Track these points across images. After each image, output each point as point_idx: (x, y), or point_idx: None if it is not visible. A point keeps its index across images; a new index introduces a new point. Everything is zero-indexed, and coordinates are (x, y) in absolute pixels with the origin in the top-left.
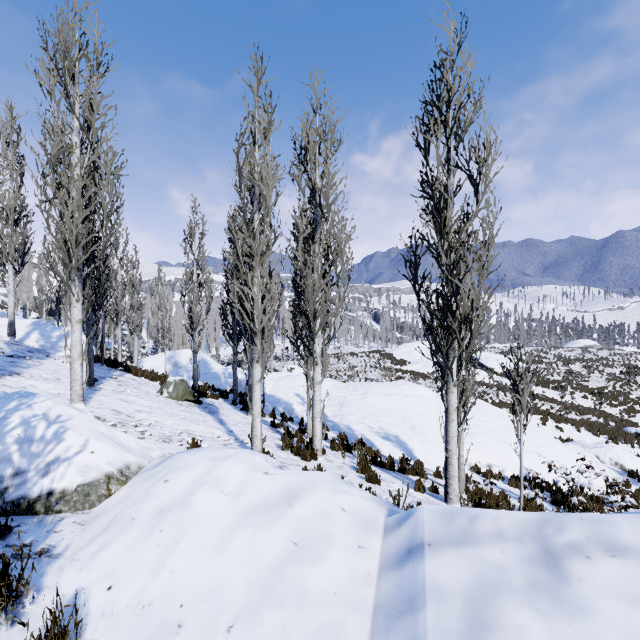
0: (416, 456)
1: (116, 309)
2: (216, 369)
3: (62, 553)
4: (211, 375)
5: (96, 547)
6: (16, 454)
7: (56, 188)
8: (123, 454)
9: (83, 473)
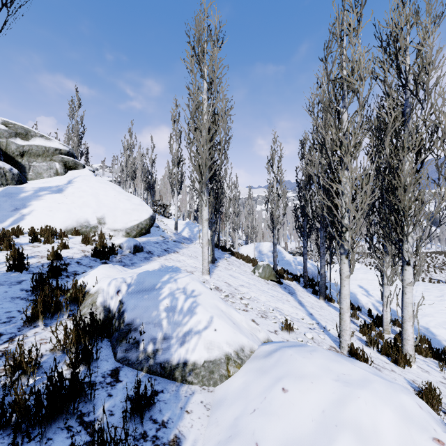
0: None
1: (225, 215)
2: (287, 257)
3: None
4: (284, 262)
5: None
6: (164, 320)
7: (194, 131)
8: (238, 335)
9: (208, 349)
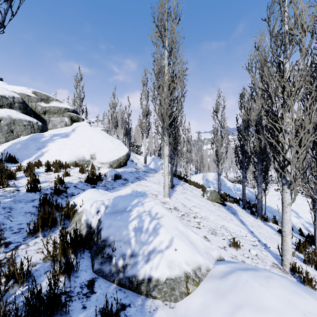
0: None
1: (180, 152)
2: (228, 184)
3: None
4: (226, 188)
5: None
6: (133, 239)
7: (158, 88)
8: (195, 255)
9: (169, 267)
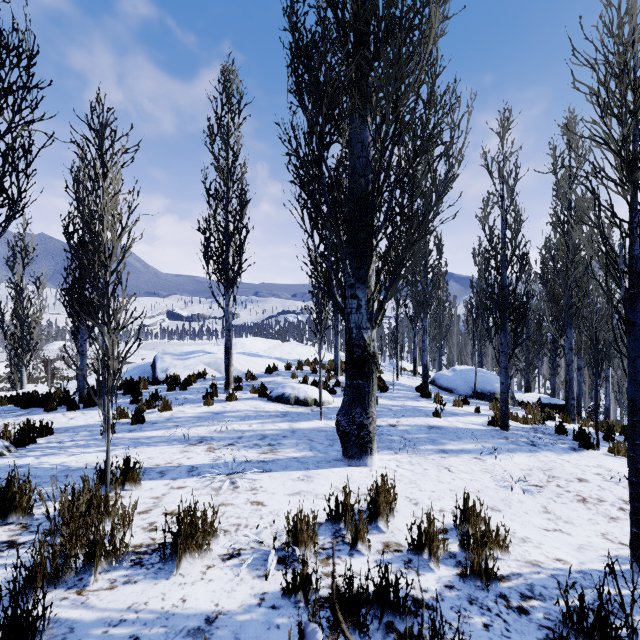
0: None
1: None
2: None
3: None
4: None
5: None
6: None
7: None
8: None
9: None
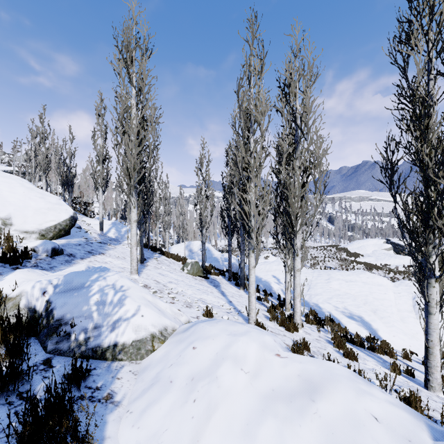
0: (380, 336)
1: (156, 214)
2: (216, 255)
3: (121, 401)
4: (213, 259)
5: (144, 403)
6: (95, 313)
7: (122, 134)
8: (162, 318)
9: (136, 331)
